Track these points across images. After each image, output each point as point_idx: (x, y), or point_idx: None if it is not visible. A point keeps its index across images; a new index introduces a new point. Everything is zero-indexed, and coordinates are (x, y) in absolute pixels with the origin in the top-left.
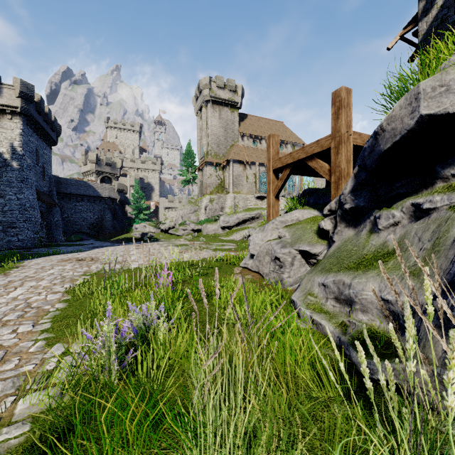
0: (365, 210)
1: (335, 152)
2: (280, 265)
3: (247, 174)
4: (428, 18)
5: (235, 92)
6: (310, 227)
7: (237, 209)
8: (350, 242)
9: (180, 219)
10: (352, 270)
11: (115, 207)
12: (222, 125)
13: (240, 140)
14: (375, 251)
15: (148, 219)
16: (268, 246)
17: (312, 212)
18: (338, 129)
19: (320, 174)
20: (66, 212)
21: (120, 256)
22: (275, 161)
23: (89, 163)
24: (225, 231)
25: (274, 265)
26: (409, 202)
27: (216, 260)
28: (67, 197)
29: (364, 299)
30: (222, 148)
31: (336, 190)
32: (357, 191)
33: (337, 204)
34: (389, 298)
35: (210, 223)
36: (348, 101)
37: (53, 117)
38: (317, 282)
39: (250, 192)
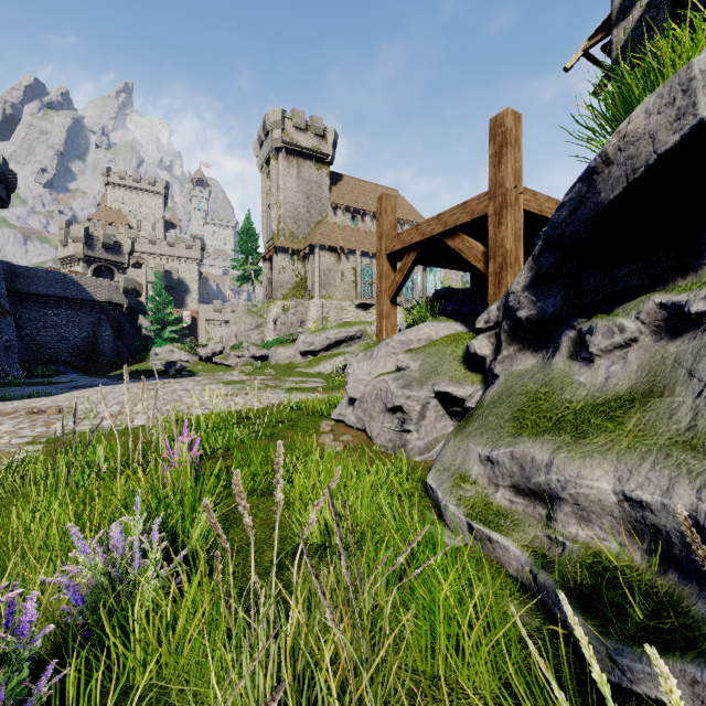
0: (557, 319)
1: (496, 222)
2: (402, 418)
3: (342, 269)
4: (627, 23)
5: (324, 138)
6: (451, 351)
7: (326, 323)
8: (532, 378)
9: (234, 339)
10: (548, 433)
11: (120, 319)
12: (303, 189)
13: (331, 214)
14: (589, 395)
15: (179, 339)
16: (380, 384)
17: (453, 326)
18: (500, 182)
19: (462, 265)
20: (27, 326)
21: (117, 403)
22: (391, 239)
23: (71, 243)
24: (307, 359)
25: (390, 418)
26: (654, 301)
27: (290, 408)
28: (30, 301)
29: (583, 495)
30: (303, 227)
31: (497, 287)
32: (541, 286)
33: (501, 311)
34: (644, 497)
35: (283, 346)
36: (517, 134)
37: (0, 158)
38: (475, 453)
39: (347, 297)
